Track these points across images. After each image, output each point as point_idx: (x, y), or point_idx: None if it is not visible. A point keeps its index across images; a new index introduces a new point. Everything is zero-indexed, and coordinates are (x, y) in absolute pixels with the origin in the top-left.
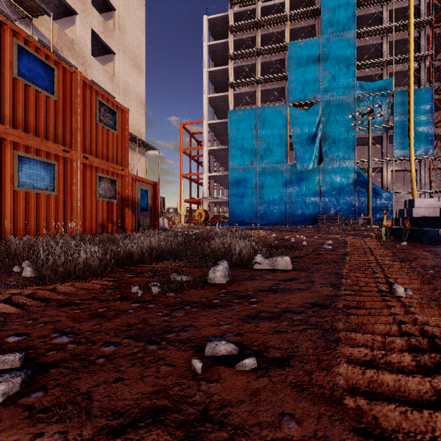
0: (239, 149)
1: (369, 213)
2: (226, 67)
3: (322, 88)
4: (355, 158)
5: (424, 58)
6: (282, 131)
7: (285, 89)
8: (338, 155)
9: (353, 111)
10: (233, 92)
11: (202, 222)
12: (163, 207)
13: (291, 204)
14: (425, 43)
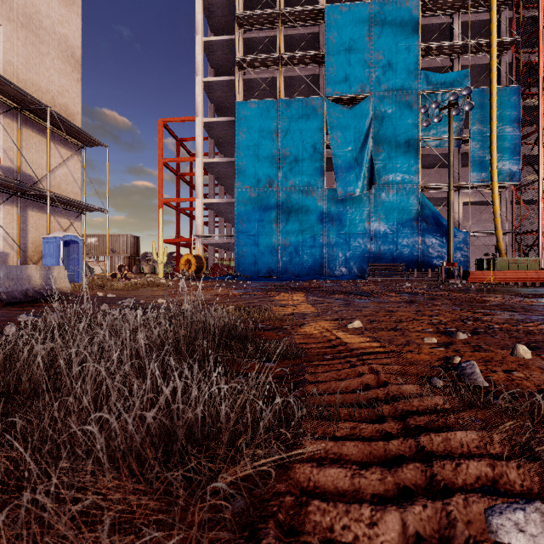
0: (251, 162)
1: (451, 260)
2: (232, 38)
3: (373, 77)
4: (418, 181)
5: (507, 48)
6: (316, 138)
7: (320, 78)
8: (396, 176)
9: (417, 113)
10: (243, 77)
11: (191, 274)
12: (136, 252)
13: (329, 248)
14: (507, 28)
